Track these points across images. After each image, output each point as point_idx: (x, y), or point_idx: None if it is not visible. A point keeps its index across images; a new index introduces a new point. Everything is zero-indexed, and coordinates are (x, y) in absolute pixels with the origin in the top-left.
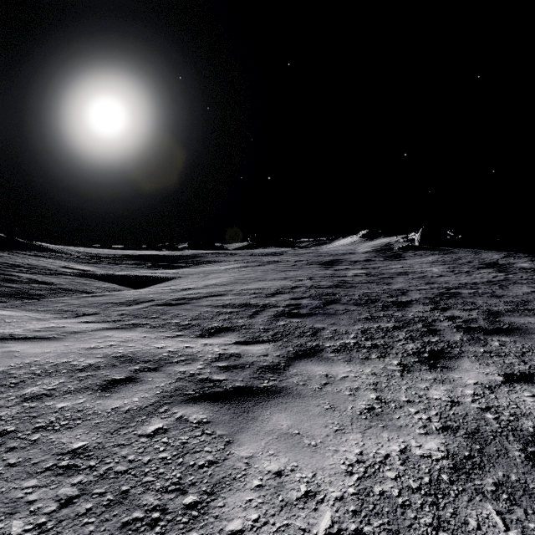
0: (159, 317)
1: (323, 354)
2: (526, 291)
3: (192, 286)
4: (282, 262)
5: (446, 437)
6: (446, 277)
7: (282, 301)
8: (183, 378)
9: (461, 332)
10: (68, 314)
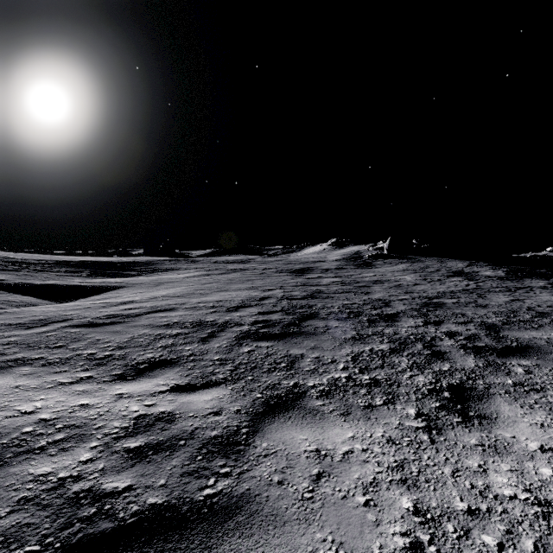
0: (66, 345)
1: (306, 403)
2: (505, 300)
3: (136, 298)
4: (249, 269)
5: None
6: (422, 285)
7: (247, 317)
8: (34, 497)
9: (471, 354)
10: None
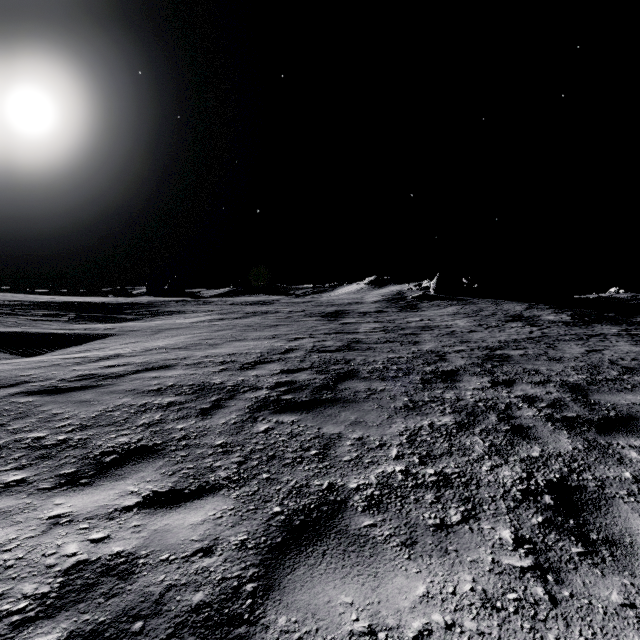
0: (5, 425)
1: (348, 522)
2: (580, 351)
3: (125, 350)
4: (272, 313)
5: None
6: (479, 332)
7: (266, 377)
8: None
9: (563, 429)
10: None
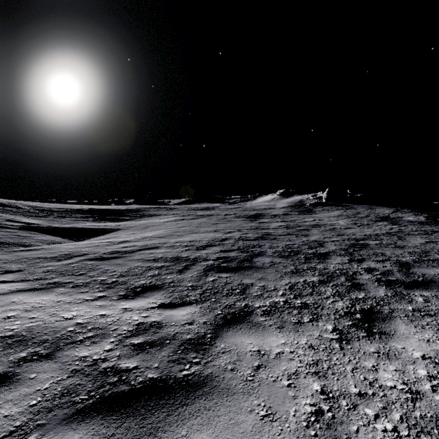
0: (86, 273)
1: (253, 319)
2: (421, 242)
3: (130, 238)
4: (214, 215)
5: None
6: (352, 229)
7: (212, 254)
8: (80, 369)
9: (383, 286)
10: None
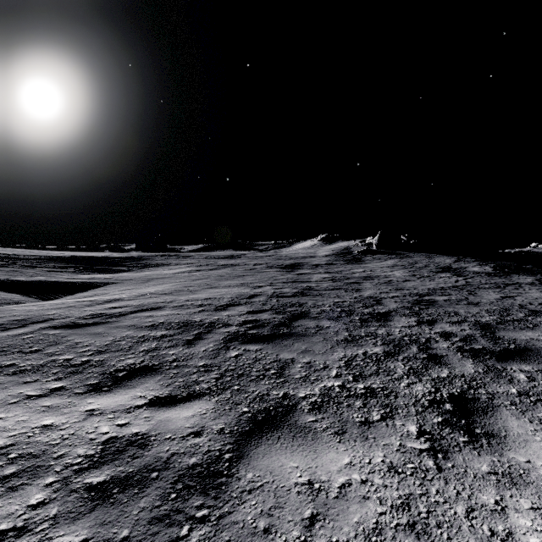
0: (42, 350)
1: (297, 418)
2: (496, 297)
3: (123, 295)
4: (239, 265)
5: None
6: (412, 281)
7: (236, 316)
8: None
9: (469, 358)
10: None
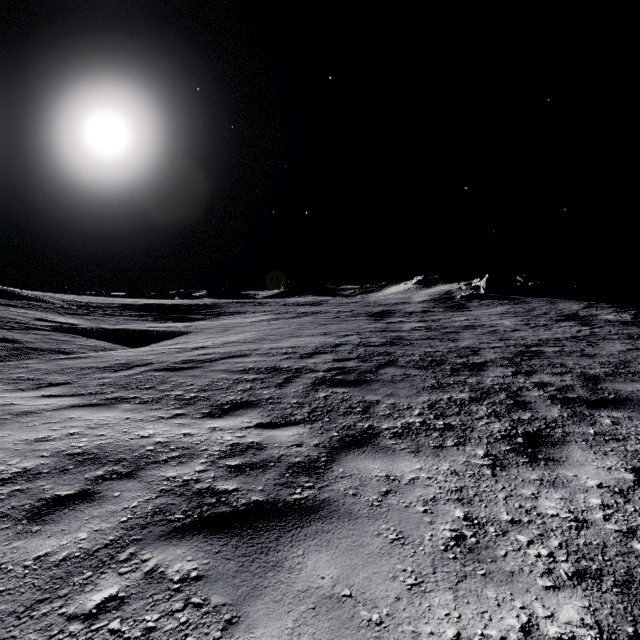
0: (154, 387)
1: (379, 441)
2: (621, 349)
3: (207, 344)
4: (322, 313)
5: (588, 594)
6: (522, 331)
7: (322, 363)
8: (170, 489)
9: (558, 405)
10: (26, 384)
